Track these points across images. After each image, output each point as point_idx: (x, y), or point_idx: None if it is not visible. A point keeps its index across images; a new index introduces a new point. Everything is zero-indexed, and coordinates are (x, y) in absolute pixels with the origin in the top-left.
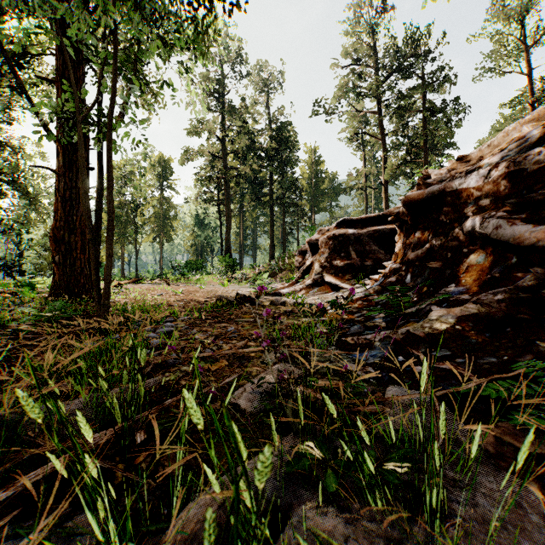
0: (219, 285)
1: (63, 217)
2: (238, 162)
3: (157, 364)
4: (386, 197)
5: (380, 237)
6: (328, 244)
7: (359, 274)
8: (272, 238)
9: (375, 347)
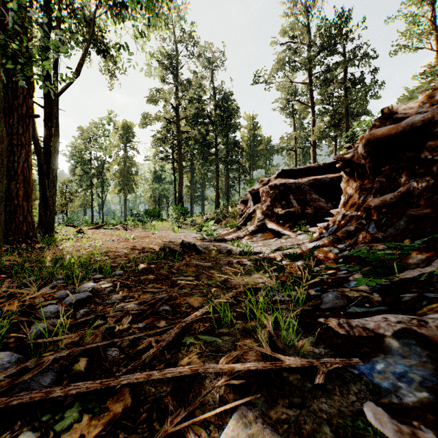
0: (171, 230)
1: None
2: (189, 127)
3: None
4: (313, 155)
5: (320, 186)
6: (269, 193)
7: (300, 221)
8: (218, 190)
9: (389, 349)
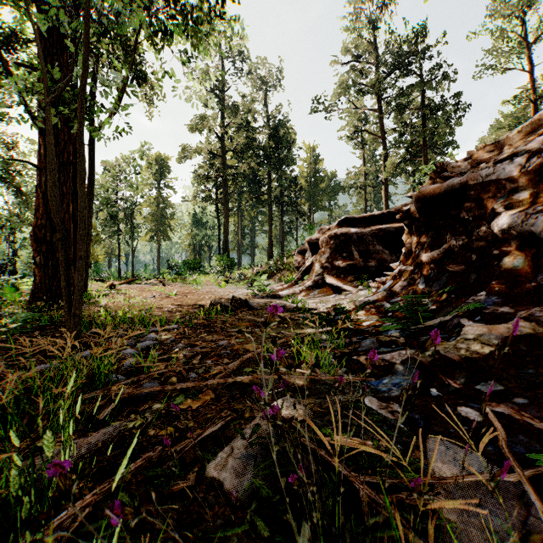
0: (216, 286)
1: (45, 215)
2: (236, 160)
3: (124, 398)
4: (386, 195)
5: (384, 236)
6: (329, 244)
7: (362, 275)
8: (271, 237)
9: (396, 372)
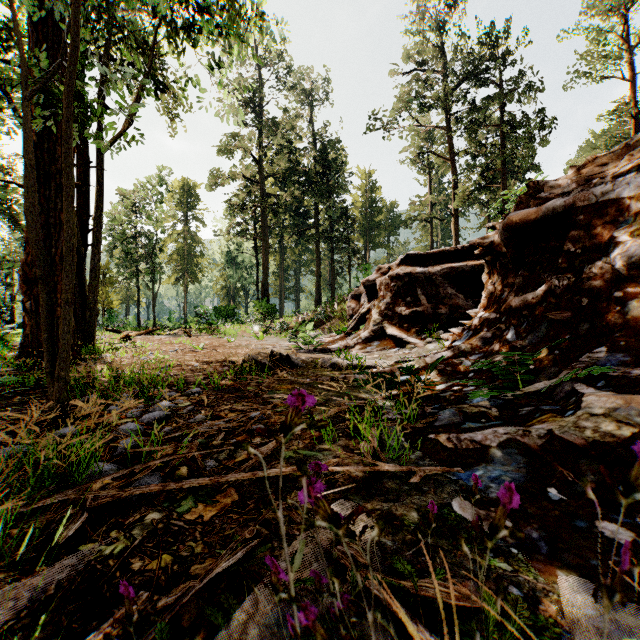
0: (252, 337)
1: None
2: (277, 188)
3: (107, 502)
4: (456, 229)
5: (458, 276)
6: (389, 286)
7: (431, 325)
8: (319, 279)
9: (492, 459)
